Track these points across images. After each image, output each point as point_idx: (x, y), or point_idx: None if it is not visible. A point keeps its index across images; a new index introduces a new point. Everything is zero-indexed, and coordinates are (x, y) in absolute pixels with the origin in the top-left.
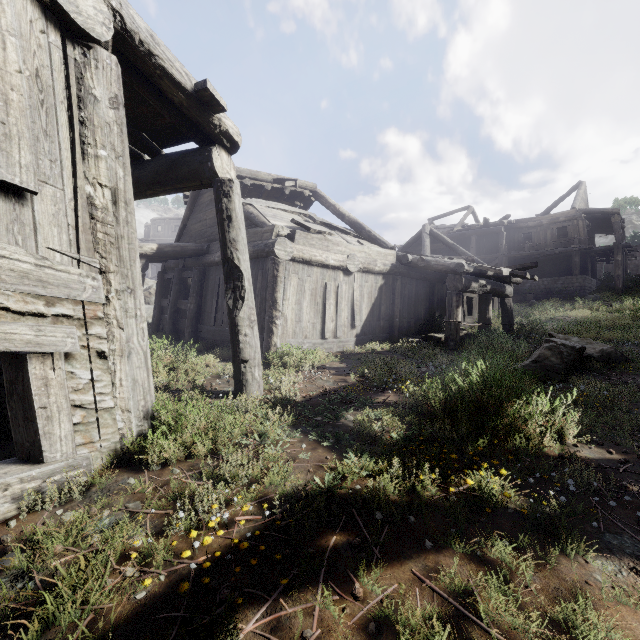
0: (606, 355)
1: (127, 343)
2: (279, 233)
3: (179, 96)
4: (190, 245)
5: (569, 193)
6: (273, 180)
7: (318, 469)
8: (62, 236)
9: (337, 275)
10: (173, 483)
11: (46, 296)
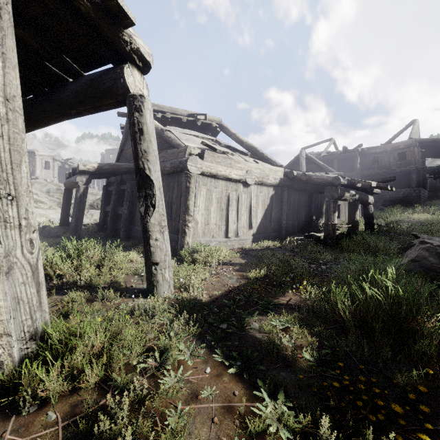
0: None
1: (6, 257)
2: (191, 152)
3: (85, 4)
4: (124, 164)
5: (406, 128)
6: (188, 115)
7: (224, 416)
8: None
9: (238, 187)
10: None
11: None
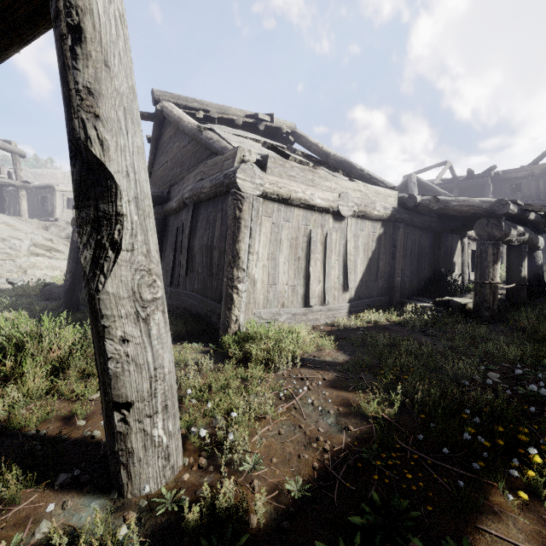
0: None
1: None
2: (244, 158)
3: None
4: None
5: None
6: (246, 117)
7: None
8: None
9: (325, 220)
10: None
11: None
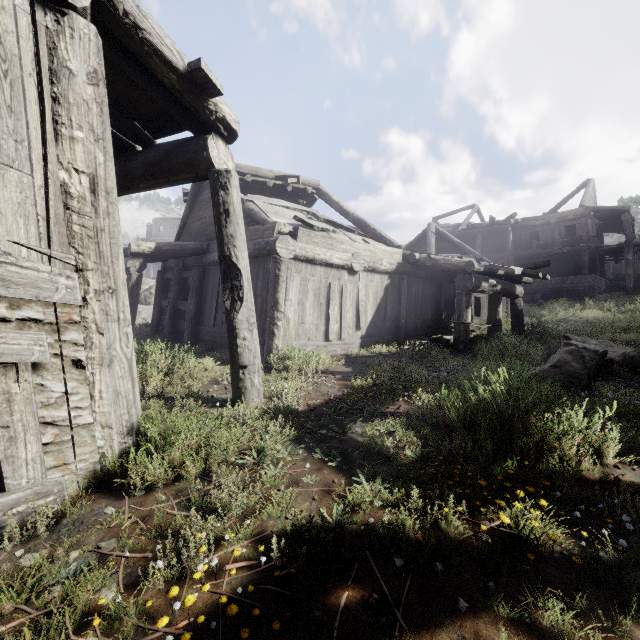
0: (629, 359)
1: (108, 350)
2: (281, 230)
3: (170, 77)
4: (189, 244)
5: (577, 191)
6: (275, 177)
7: (324, 496)
8: (30, 228)
9: (341, 274)
10: (156, 515)
11: (9, 297)
